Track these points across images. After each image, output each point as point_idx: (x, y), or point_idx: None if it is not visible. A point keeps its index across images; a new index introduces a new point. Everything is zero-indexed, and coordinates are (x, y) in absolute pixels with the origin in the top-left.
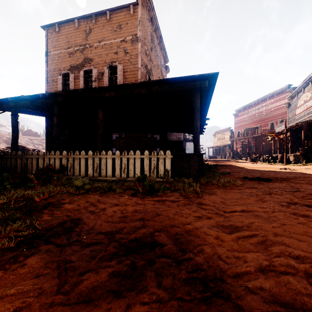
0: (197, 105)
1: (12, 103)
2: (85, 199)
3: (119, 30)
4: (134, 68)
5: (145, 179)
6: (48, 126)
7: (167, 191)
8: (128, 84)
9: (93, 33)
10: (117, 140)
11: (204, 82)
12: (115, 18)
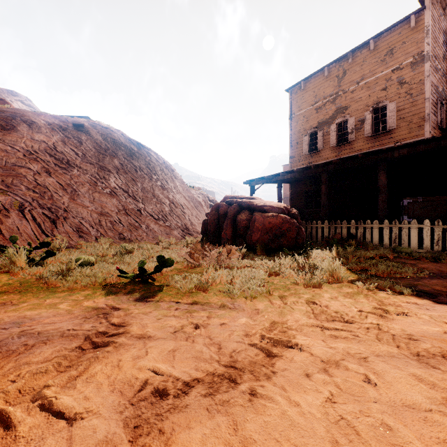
0: None
1: (280, 176)
2: (428, 263)
3: (389, 57)
4: (416, 101)
5: None
6: (292, 192)
7: None
8: (434, 137)
9: (348, 75)
10: (409, 206)
11: None
12: (382, 43)
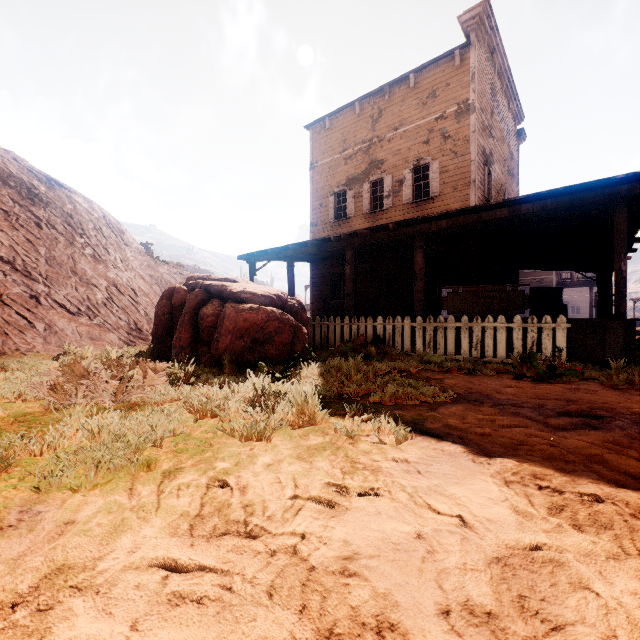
0: (620, 228)
1: (291, 250)
2: (459, 377)
3: (432, 100)
4: (461, 162)
5: (532, 359)
6: (314, 275)
7: (571, 379)
8: (474, 207)
9: (384, 117)
10: (449, 297)
11: (638, 184)
12: (424, 81)
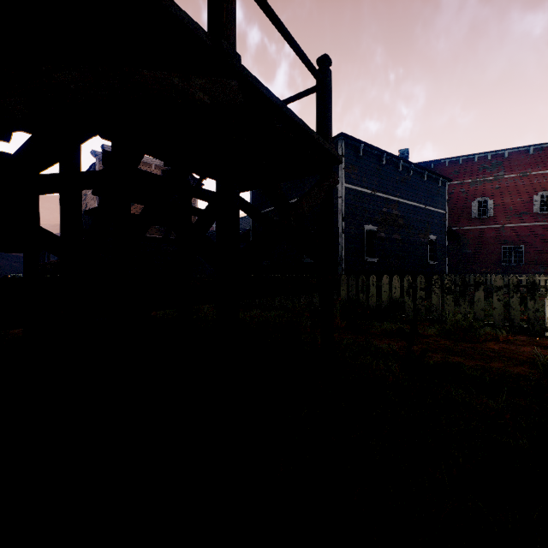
0: None
1: None
2: None
3: None
4: None
5: None
6: None
7: None
8: None
9: None
10: None
11: None
12: None
